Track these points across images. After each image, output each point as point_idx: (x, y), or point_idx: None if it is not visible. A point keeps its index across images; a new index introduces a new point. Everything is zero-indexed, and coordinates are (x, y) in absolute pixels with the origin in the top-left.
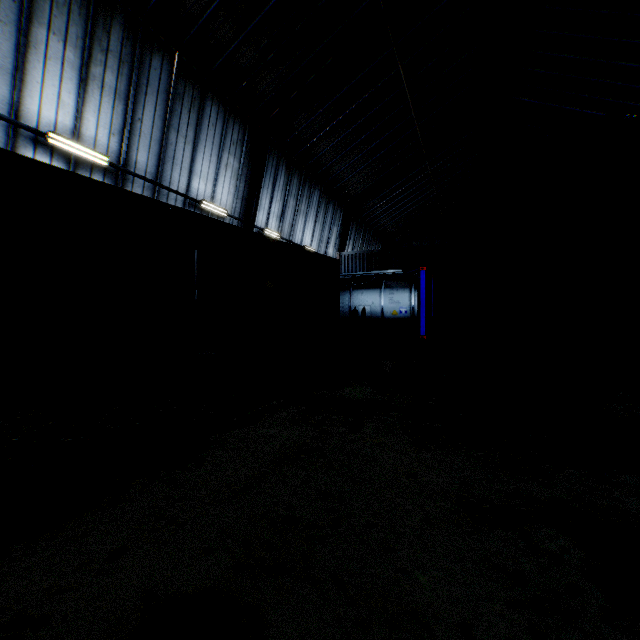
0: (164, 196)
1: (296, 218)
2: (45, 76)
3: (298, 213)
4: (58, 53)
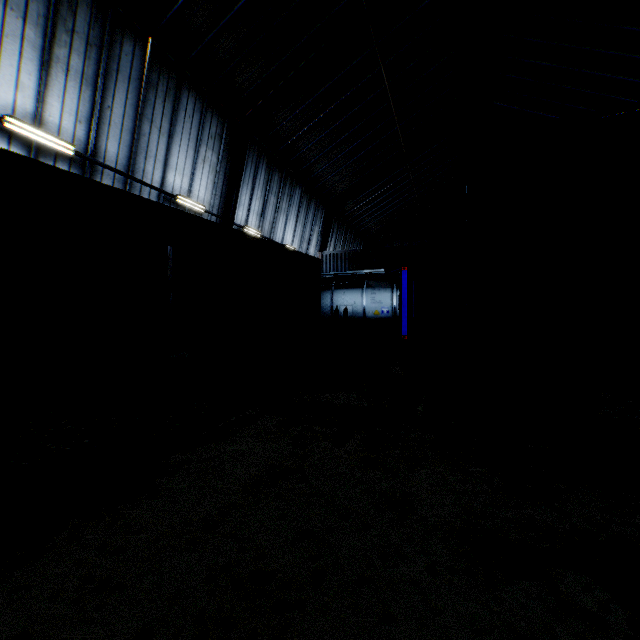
0: (137, 189)
1: (277, 216)
2: (1, 55)
3: (279, 211)
4: (17, 30)
